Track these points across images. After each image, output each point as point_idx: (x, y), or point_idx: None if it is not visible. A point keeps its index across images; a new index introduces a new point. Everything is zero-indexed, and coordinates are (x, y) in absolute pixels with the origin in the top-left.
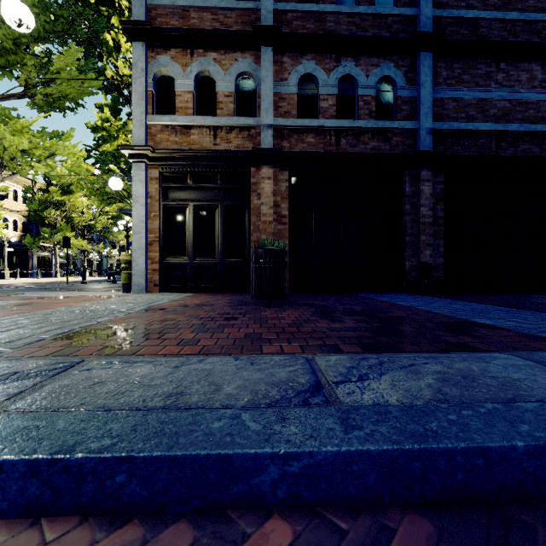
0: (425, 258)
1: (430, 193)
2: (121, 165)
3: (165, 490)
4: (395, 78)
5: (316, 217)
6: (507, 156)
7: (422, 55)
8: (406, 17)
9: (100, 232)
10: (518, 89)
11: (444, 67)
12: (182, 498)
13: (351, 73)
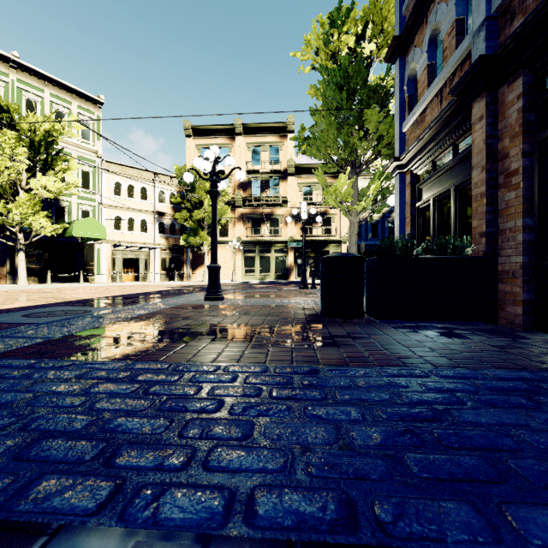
0: None
1: None
2: None
3: None
4: None
5: None
6: None
7: None
8: None
9: None
10: None
11: None
12: None
13: None
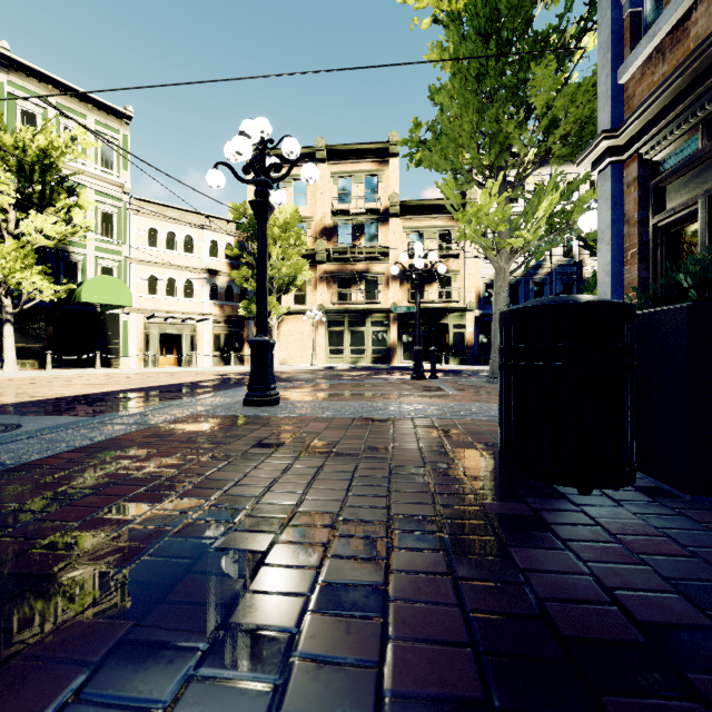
0: None
1: None
2: None
3: None
4: None
5: None
6: None
7: None
8: None
9: None
10: None
11: None
12: None
13: None
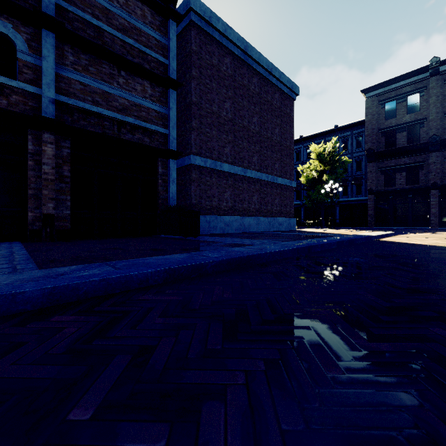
0: (47, 209)
1: (53, 154)
2: None
3: None
4: (14, 39)
5: None
6: (123, 139)
7: (45, 32)
8: None
9: None
10: (134, 94)
11: (71, 53)
12: None
13: None
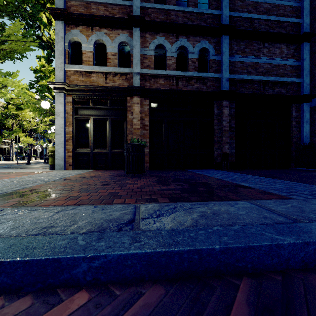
0: (225, 149)
1: (228, 113)
2: (52, 93)
3: (21, 279)
4: (209, 49)
5: (165, 126)
6: (268, 94)
7: (223, 37)
8: (215, 15)
9: (41, 133)
10: (274, 58)
11: (235, 44)
12: (32, 283)
13: (184, 45)
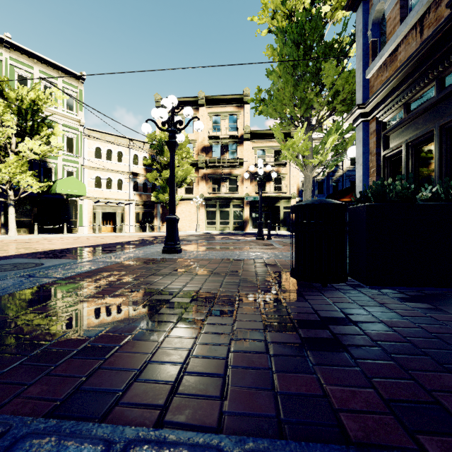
0: None
1: None
2: None
3: None
4: None
5: None
6: None
7: None
8: None
9: None
10: None
11: None
12: None
13: None
